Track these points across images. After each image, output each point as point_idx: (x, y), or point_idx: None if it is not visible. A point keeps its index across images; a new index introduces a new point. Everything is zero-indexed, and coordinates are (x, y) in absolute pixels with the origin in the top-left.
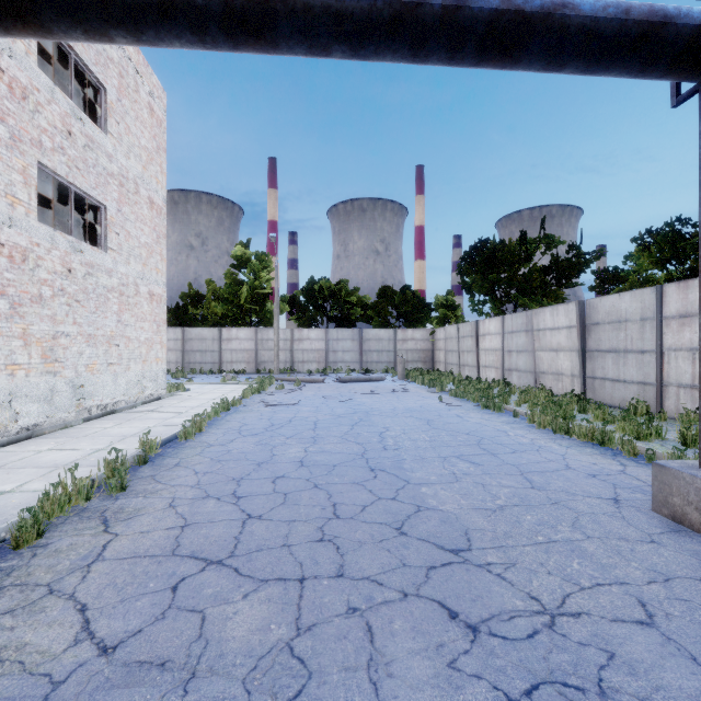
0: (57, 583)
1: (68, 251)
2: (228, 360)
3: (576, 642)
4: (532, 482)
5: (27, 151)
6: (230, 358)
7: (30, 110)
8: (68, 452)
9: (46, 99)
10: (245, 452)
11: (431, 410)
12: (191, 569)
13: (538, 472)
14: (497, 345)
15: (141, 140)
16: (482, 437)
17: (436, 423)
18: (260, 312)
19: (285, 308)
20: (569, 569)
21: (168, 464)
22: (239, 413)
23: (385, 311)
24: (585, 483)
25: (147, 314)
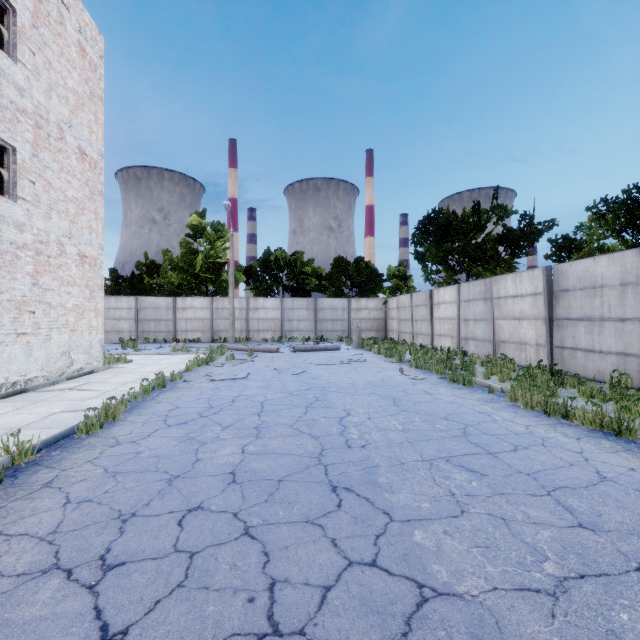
0: None
1: None
2: (183, 329)
3: None
4: (574, 512)
5: None
6: (185, 327)
7: None
8: None
9: None
10: (159, 456)
11: (393, 384)
12: None
13: (569, 489)
14: (453, 314)
15: (68, 81)
16: (465, 424)
17: (404, 402)
18: (215, 281)
19: (241, 278)
20: None
21: (33, 484)
22: (175, 391)
23: (339, 281)
24: None
25: (76, 278)
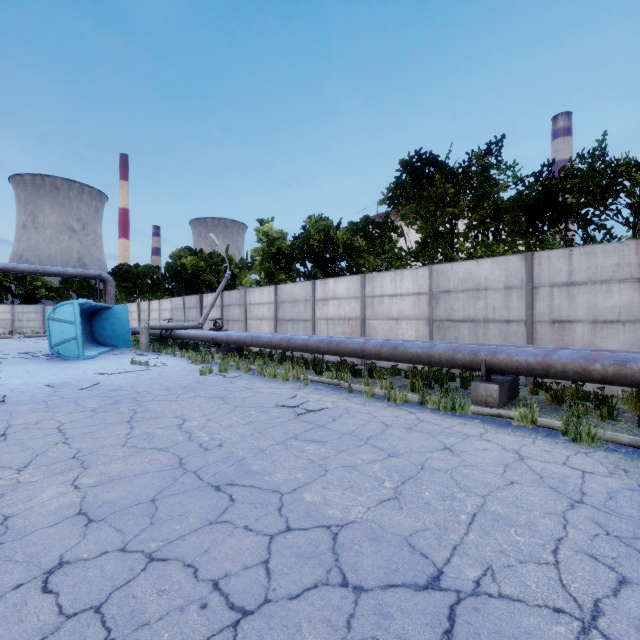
0: None
1: None
2: None
3: None
4: None
5: None
6: None
7: None
8: None
9: None
10: None
11: None
12: None
13: None
14: None
15: None
16: None
17: None
18: None
19: None
20: None
21: None
22: None
23: (66, 294)
24: None
25: None
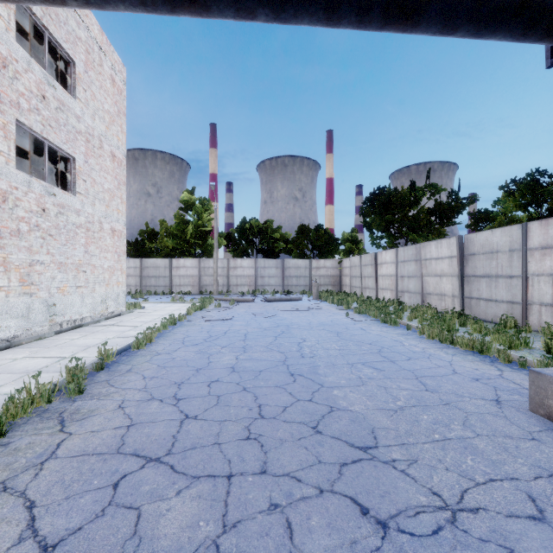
0: (11, 480)
1: (42, 194)
2: (177, 284)
3: (477, 538)
4: (426, 385)
5: (7, 111)
6: (179, 282)
7: (9, 76)
8: (39, 360)
9: (23, 68)
10: (187, 360)
11: (339, 324)
12: (132, 466)
13: (430, 376)
14: (392, 272)
15: (105, 105)
16: (382, 346)
17: (344, 335)
18: (202, 246)
19: (222, 242)
20: (464, 465)
21: (121, 370)
22: (183, 327)
23: (302, 245)
24: (470, 386)
25: (109, 247)
